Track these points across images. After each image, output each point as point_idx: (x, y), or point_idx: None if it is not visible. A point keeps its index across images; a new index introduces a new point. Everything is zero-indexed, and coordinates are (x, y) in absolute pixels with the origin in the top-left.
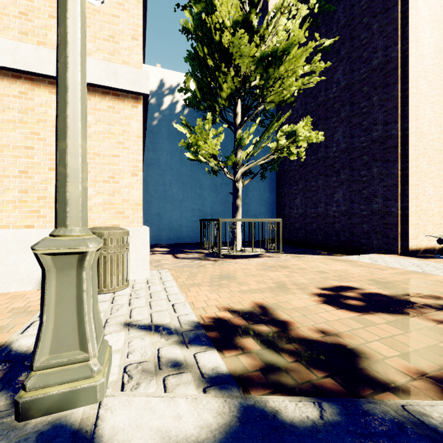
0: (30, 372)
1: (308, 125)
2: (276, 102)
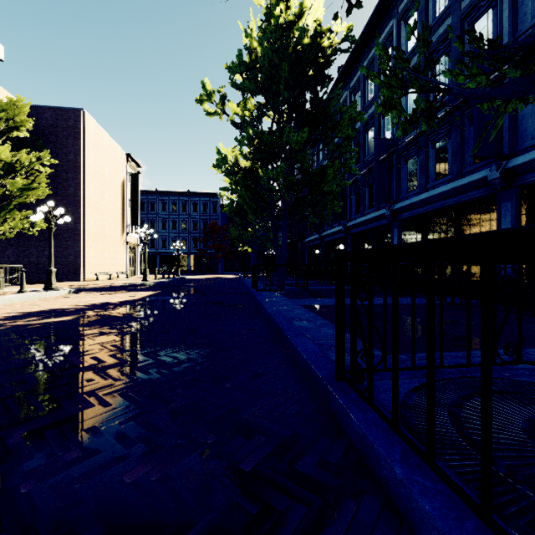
0: (51, 285)
1: (42, 221)
2: (20, 201)
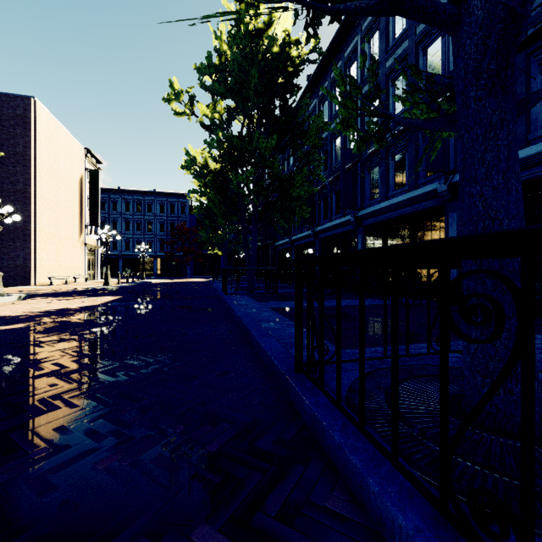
0: None
1: None
2: None
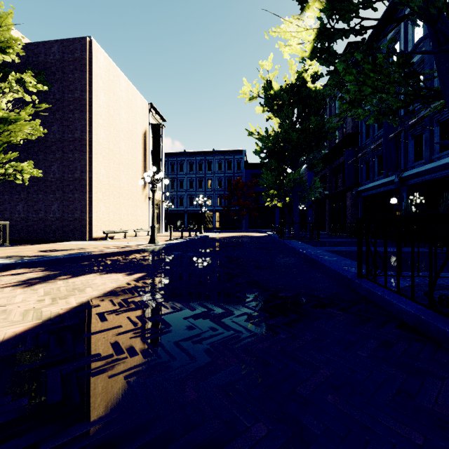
0: None
1: (31, 165)
2: (4, 141)
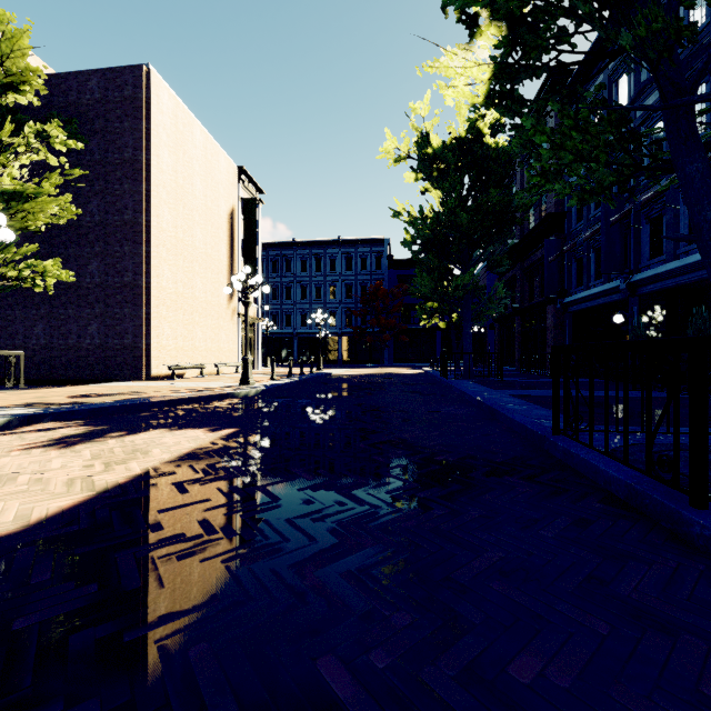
0: None
1: (58, 264)
2: (17, 227)
